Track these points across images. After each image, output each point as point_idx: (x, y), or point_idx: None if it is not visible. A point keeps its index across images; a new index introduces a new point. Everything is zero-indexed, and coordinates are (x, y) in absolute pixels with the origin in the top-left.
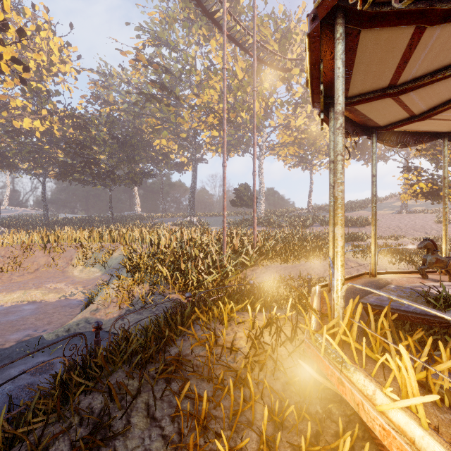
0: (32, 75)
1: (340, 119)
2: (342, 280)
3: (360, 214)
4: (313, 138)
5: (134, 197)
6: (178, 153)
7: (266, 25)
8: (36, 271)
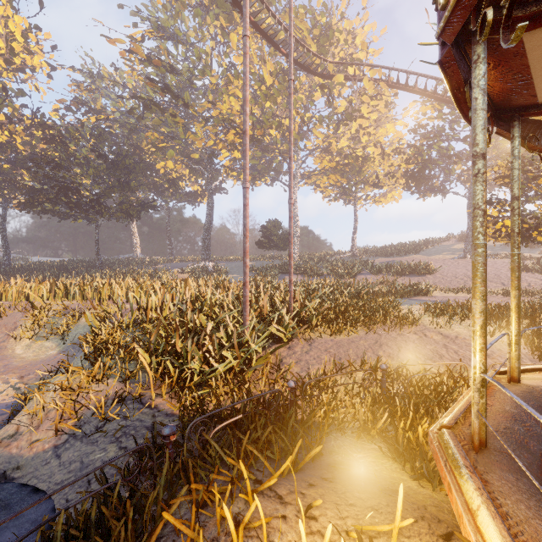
0: None
1: None
2: None
3: (415, 259)
4: (358, 164)
5: (132, 236)
6: (190, 180)
7: (301, 16)
8: None
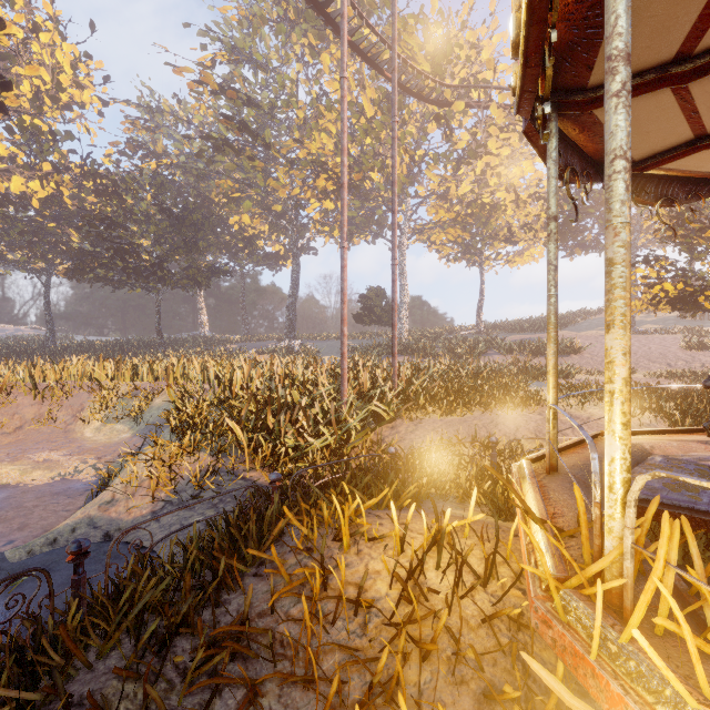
0: (25, 105)
1: (622, 71)
2: (627, 461)
3: (560, 336)
4: (485, 215)
5: (199, 309)
6: (270, 238)
7: (411, 29)
8: (19, 431)
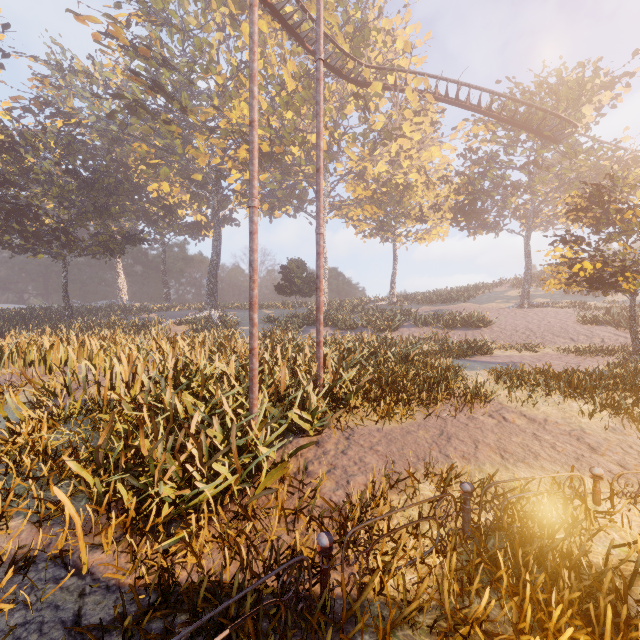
0: None
1: None
2: None
3: (465, 308)
4: (399, 194)
5: (117, 276)
6: (192, 207)
7: (331, 6)
8: None
